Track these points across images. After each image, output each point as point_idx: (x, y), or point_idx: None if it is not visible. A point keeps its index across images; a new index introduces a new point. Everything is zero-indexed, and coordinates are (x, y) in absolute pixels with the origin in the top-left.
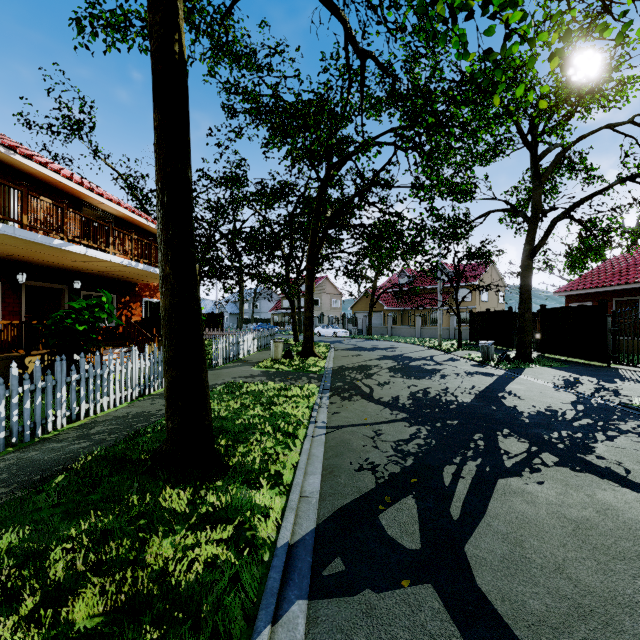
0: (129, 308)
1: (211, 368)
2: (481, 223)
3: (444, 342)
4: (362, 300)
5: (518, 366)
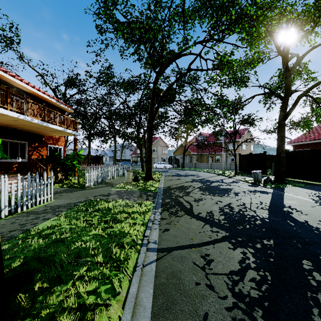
0: (38, 150)
1: (84, 188)
2: (249, 102)
3: (225, 171)
4: (179, 149)
5: (279, 186)
